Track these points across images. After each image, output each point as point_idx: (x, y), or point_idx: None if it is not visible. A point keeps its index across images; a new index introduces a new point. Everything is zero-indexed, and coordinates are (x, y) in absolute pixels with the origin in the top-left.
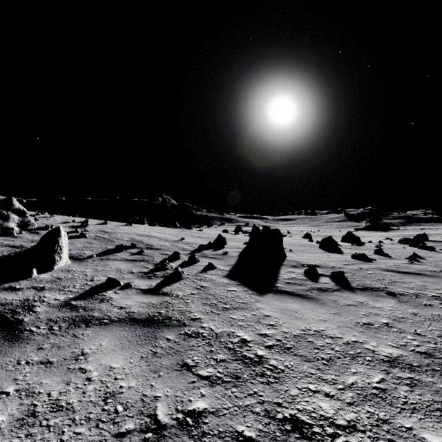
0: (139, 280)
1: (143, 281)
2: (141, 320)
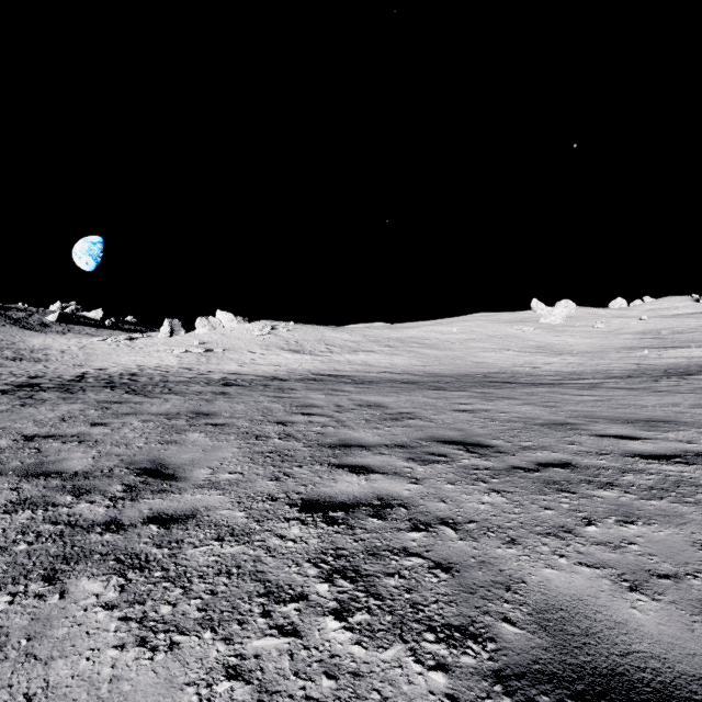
0: None
1: None
2: None
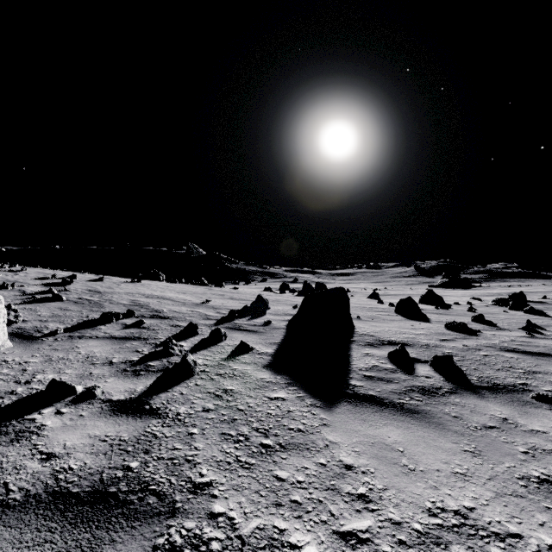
0: (116, 380)
1: (123, 381)
2: (78, 497)
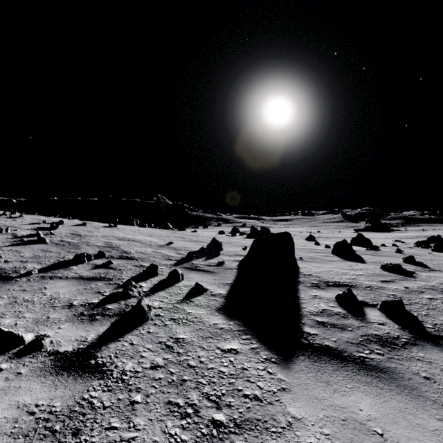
0: (70, 326)
1: (77, 328)
2: None
